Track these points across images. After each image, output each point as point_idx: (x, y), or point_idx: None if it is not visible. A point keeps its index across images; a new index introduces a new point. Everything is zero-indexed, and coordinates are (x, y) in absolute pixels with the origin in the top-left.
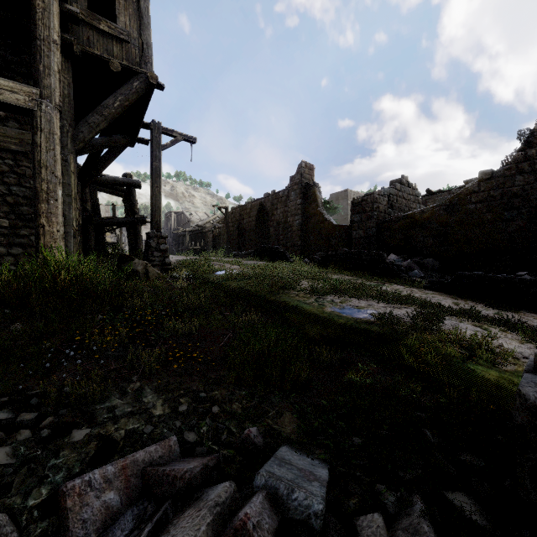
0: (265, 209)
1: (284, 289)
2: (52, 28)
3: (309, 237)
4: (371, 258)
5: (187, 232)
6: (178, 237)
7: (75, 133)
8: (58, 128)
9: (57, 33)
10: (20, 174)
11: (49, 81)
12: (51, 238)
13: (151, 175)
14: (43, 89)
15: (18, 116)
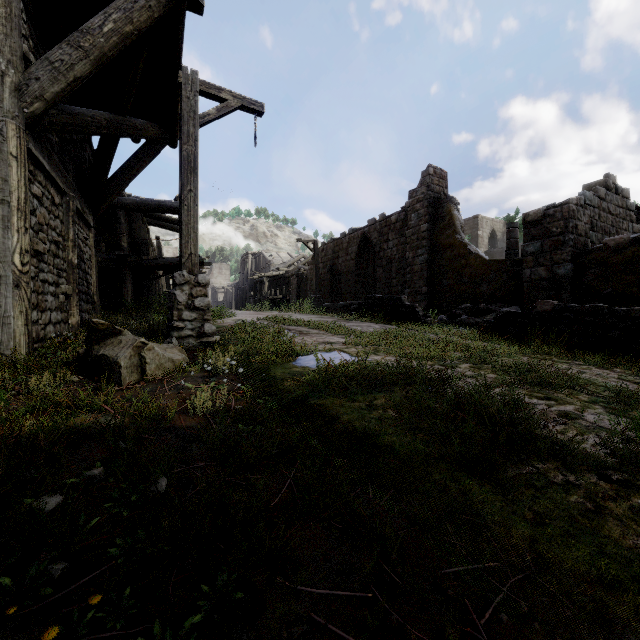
0: (369, 242)
1: (517, 450)
2: None
3: (440, 280)
4: (635, 324)
5: (265, 277)
6: (255, 284)
7: (22, 81)
8: None
9: None
10: None
11: None
12: None
13: (180, 170)
14: None
15: None
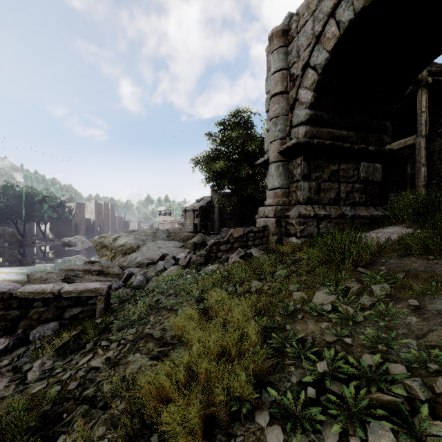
0: None
1: None
2: (421, 108)
3: None
4: None
5: None
6: None
7: None
8: (423, 144)
9: (424, 107)
10: (440, 160)
11: (420, 129)
12: (417, 187)
13: None
14: (417, 133)
15: (440, 134)
